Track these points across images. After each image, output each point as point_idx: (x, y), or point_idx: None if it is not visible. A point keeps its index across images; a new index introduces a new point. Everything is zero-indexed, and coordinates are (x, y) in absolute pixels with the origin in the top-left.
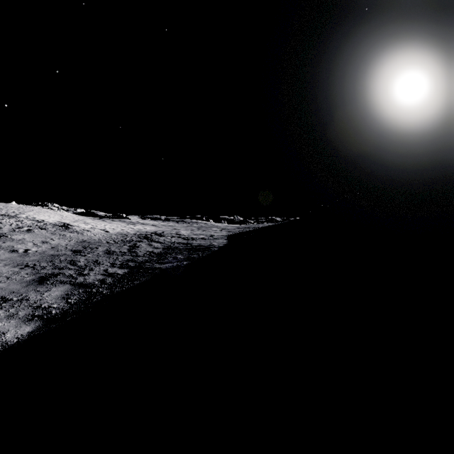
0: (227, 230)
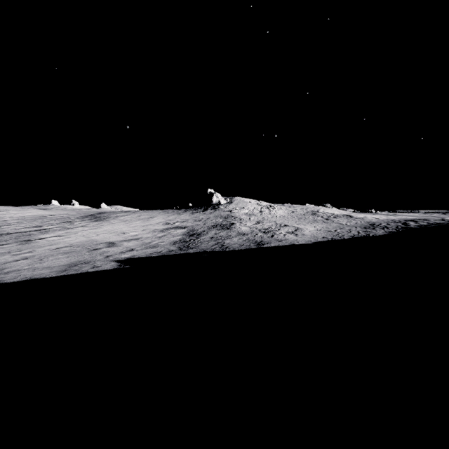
0: None
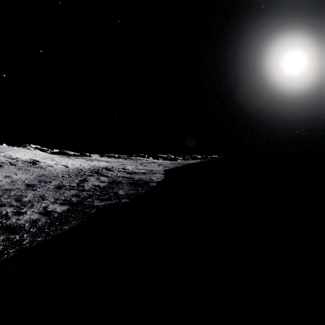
0: (163, 166)
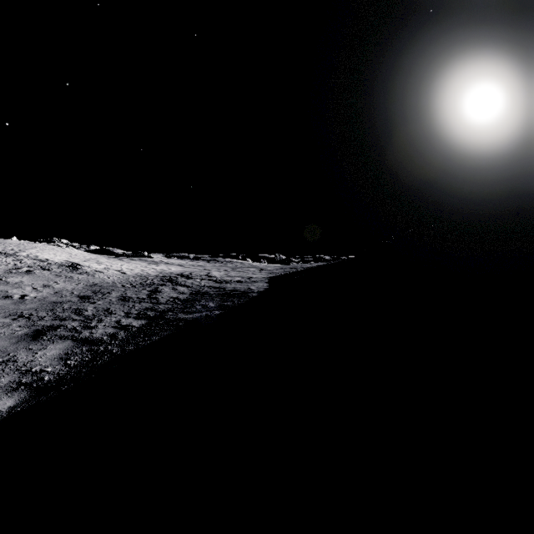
0: (267, 271)
